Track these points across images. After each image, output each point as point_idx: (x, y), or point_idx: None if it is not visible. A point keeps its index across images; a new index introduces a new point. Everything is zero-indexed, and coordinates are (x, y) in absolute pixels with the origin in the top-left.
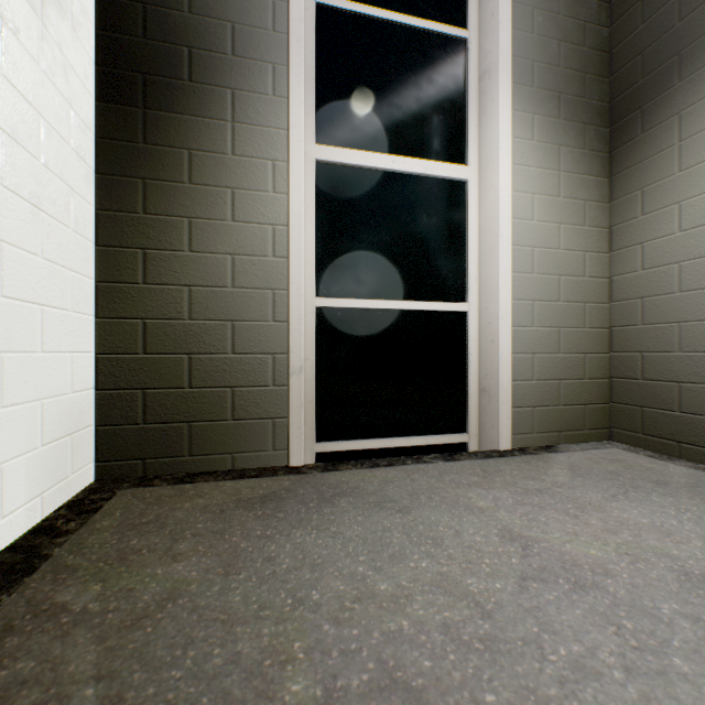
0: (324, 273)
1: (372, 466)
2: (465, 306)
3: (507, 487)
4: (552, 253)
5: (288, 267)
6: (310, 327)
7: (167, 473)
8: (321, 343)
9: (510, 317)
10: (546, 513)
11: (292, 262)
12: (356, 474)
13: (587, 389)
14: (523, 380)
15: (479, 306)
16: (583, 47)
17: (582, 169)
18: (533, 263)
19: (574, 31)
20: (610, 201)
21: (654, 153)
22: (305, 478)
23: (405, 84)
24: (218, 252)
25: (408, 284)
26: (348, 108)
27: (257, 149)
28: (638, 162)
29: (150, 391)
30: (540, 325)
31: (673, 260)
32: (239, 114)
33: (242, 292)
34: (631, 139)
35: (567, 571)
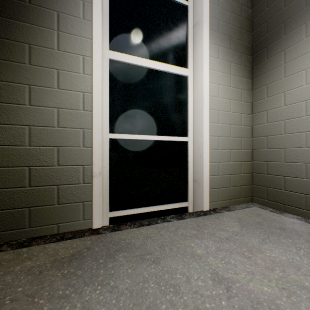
0: (114, 120)
1: (140, 225)
2: (187, 139)
3: (210, 237)
4: (227, 114)
5: (92, 116)
6: (106, 149)
7: (14, 239)
8: (112, 157)
9: (208, 145)
10: (234, 257)
11: (94, 114)
12: (130, 232)
13: (242, 178)
14: (214, 175)
15: (193, 139)
16: (240, 17)
17: (240, 74)
18: (219, 118)
19: (237, 8)
20: (252, 90)
21: (273, 68)
22: (100, 238)
23: (157, 24)
24: (48, 106)
25: (158, 127)
26: (127, 33)
27: (73, 48)
28: (265, 72)
29: (2, 190)
30: (222, 148)
31: (281, 119)
32: (62, 26)
33: (64, 130)
34: (262, 61)
35: (256, 309)
